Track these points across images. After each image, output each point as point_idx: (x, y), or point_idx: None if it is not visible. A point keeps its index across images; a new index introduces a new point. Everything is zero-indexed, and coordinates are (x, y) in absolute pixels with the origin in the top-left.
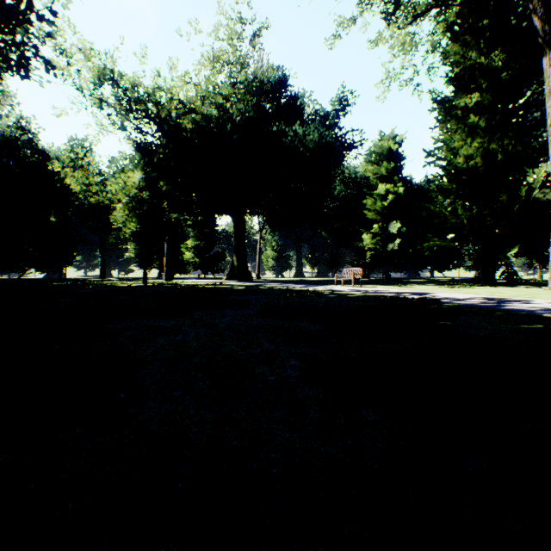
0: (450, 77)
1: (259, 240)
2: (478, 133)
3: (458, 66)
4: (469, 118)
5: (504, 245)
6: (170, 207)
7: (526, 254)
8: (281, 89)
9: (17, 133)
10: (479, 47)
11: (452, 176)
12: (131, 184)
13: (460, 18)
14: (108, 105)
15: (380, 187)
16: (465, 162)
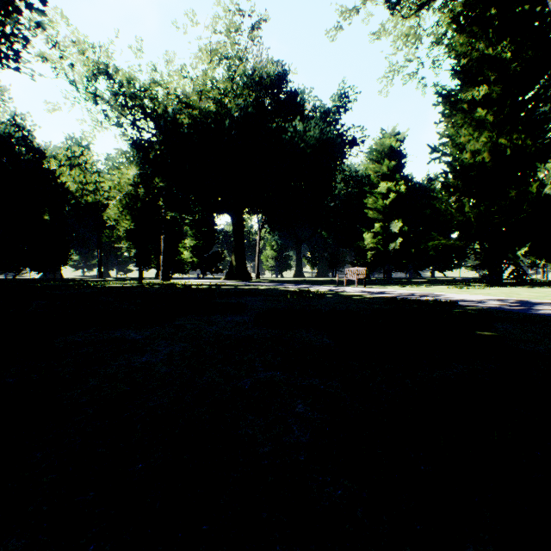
0: (456, 69)
1: (258, 240)
2: (486, 126)
3: (464, 58)
4: (476, 111)
5: (513, 244)
6: (167, 206)
7: (536, 253)
8: (280, 84)
9: (11, 130)
10: (487, 37)
11: (458, 172)
12: (125, 181)
13: (466, 8)
14: (102, 100)
15: (382, 185)
16: (471, 157)
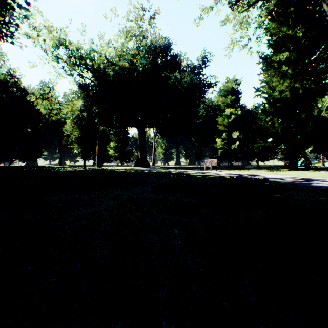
0: (270, 43)
1: (154, 143)
2: (287, 76)
3: (275, 36)
4: (282, 67)
5: (303, 145)
6: (100, 123)
7: (317, 151)
8: (167, 51)
9: (8, 78)
10: (288, 24)
11: (271, 103)
12: (75, 108)
13: (276, 7)
14: (62, 60)
15: (227, 110)
16: (279, 94)
